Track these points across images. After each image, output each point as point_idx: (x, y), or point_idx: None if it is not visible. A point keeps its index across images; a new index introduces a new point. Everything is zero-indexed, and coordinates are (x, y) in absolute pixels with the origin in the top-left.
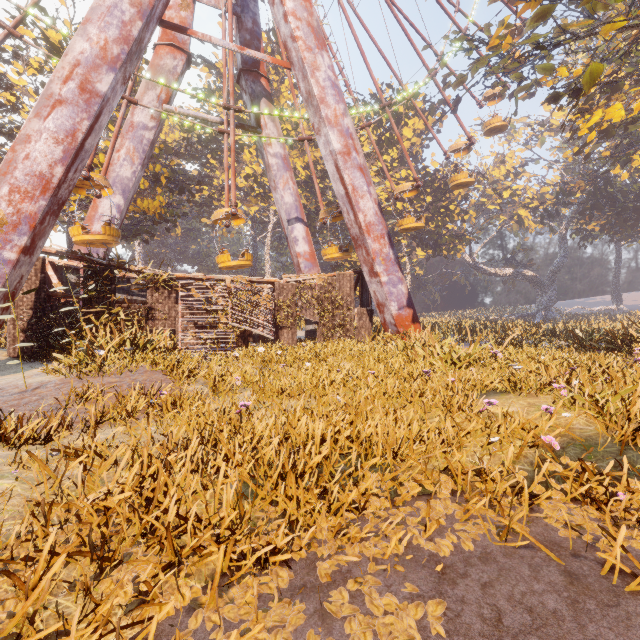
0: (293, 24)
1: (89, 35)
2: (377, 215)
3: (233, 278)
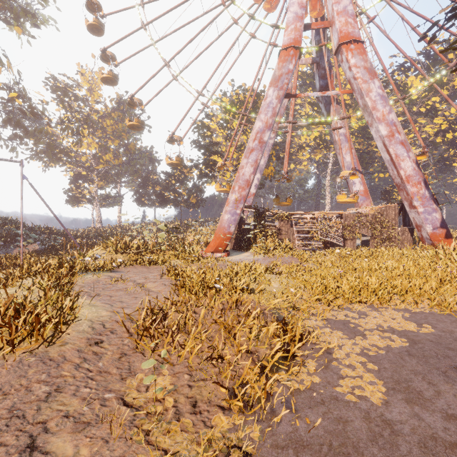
0: (354, 71)
1: (261, 119)
2: (414, 170)
3: (318, 213)
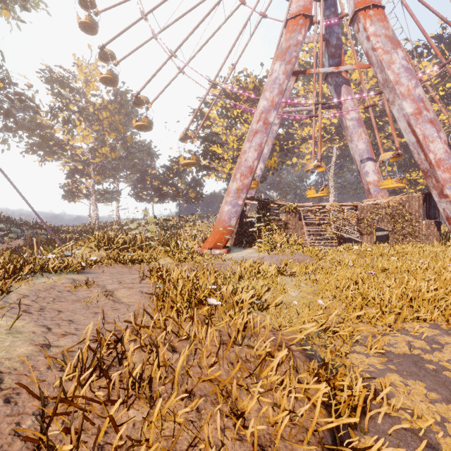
0: (374, 41)
1: (266, 97)
2: (447, 152)
3: (330, 204)
